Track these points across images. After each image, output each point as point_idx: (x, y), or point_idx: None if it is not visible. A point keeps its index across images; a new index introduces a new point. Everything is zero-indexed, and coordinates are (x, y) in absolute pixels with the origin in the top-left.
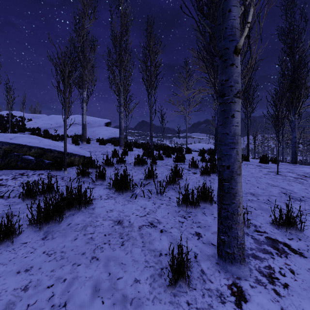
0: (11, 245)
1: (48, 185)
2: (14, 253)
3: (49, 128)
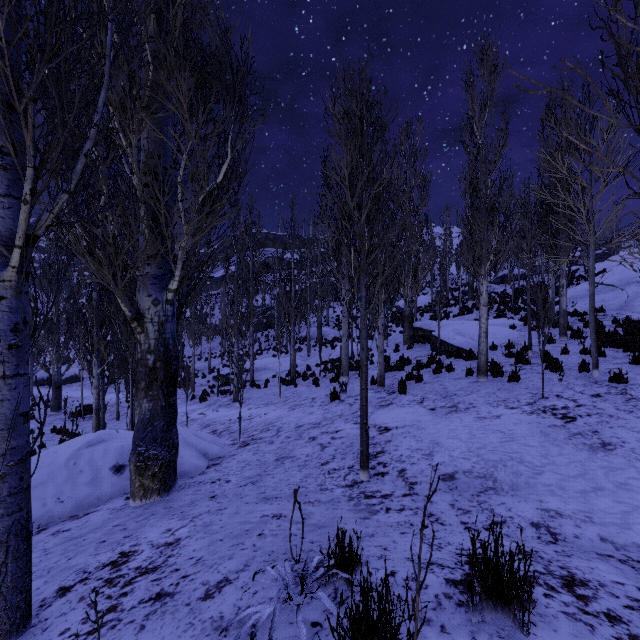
0: None
1: (408, 360)
2: None
3: (580, 297)
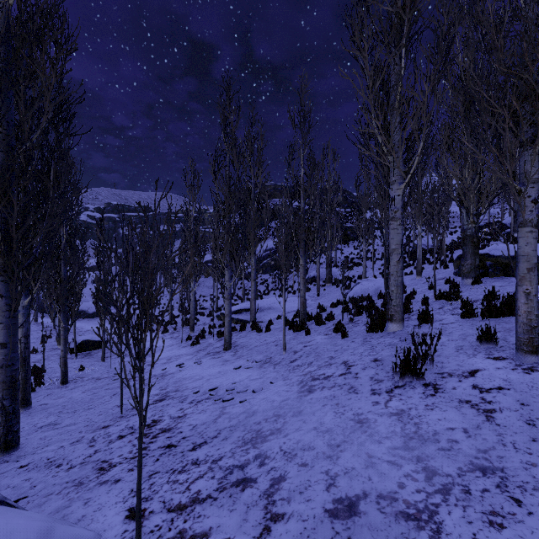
0: (469, 318)
1: None
2: (466, 321)
3: None
